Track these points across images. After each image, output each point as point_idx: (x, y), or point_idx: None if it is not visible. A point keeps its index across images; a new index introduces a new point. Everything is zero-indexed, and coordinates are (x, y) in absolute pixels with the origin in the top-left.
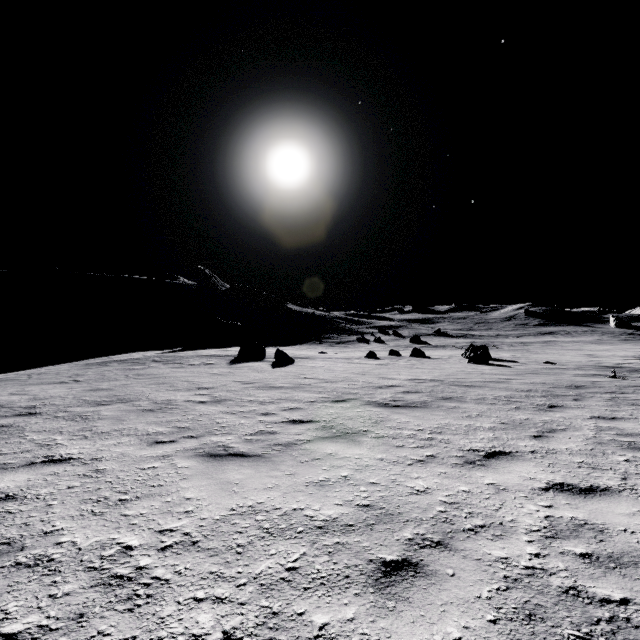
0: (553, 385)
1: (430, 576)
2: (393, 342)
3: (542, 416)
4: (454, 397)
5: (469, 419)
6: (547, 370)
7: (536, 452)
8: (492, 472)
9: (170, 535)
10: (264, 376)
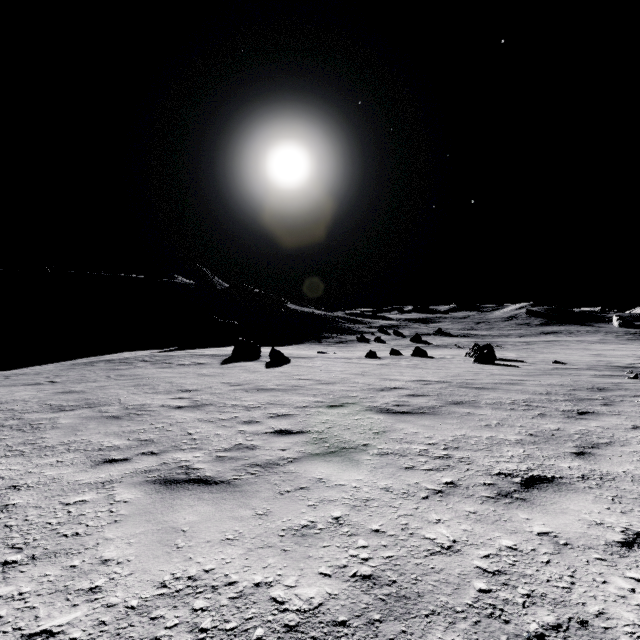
0: (573, 387)
1: None
2: (394, 342)
3: (575, 425)
4: (466, 401)
5: (489, 429)
6: (559, 370)
7: (587, 478)
8: (540, 512)
9: None
10: (255, 377)
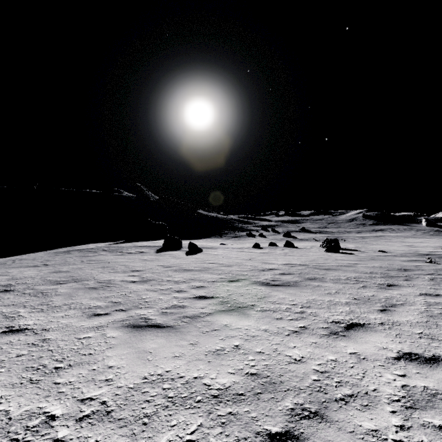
0: (388, 268)
1: None
2: (271, 236)
3: (384, 293)
4: (317, 278)
5: (330, 295)
6: (381, 257)
7: (384, 324)
8: (352, 342)
9: (89, 404)
10: (180, 261)
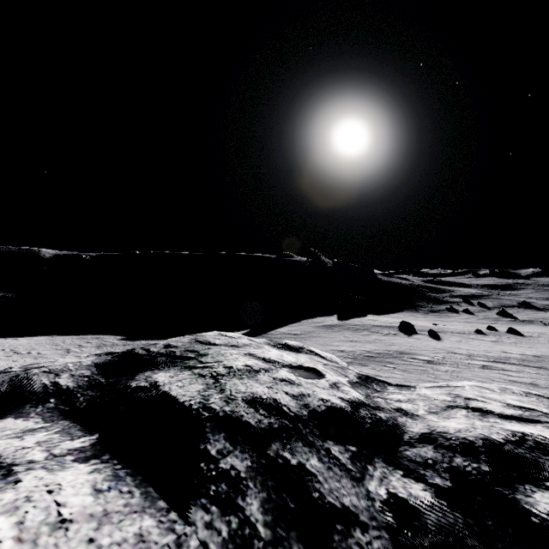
0: None
1: (546, 388)
2: (481, 313)
3: None
4: (546, 365)
5: None
6: None
7: None
8: None
9: (499, 381)
10: (442, 346)
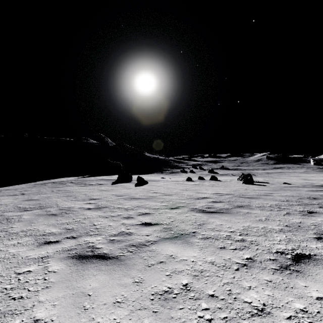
0: (299, 197)
1: None
2: (199, 172)
3: (309, 220)
4: (244, 205)
5: (262, 222)
6: (288, 187)
7: None
8: (311, 280)
9: None
10: (130, 191)
